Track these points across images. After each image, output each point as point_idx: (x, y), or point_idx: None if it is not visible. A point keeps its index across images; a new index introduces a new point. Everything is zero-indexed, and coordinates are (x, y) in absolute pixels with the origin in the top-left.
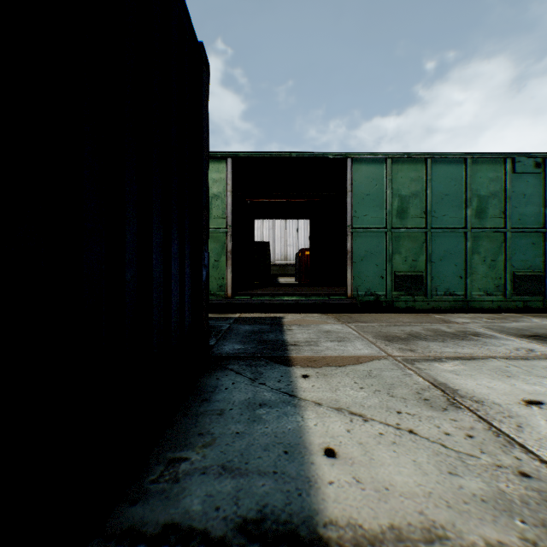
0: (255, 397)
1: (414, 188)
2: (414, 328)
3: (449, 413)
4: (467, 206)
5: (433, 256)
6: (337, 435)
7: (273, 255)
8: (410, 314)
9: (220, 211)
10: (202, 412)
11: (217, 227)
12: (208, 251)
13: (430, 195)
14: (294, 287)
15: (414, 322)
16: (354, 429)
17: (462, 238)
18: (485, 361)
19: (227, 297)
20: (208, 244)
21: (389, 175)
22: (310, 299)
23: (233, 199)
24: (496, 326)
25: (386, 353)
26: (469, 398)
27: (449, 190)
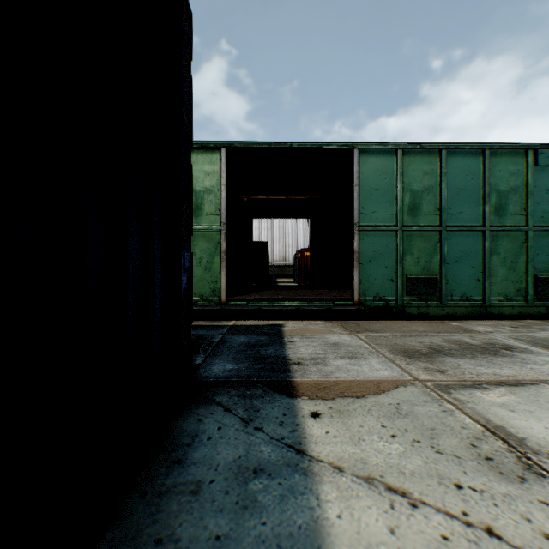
0: (247, 455)
1: (428, 182)
2: (434, 339)
3: (531, 486)
4: (485, 202)
5: (448, 257)
6: (376, 542)
7: (272, 256)
8: (423, 320)
9: (214, 207)
10: (169, 487)
11: (210, 225)
12: (190, 251)
13: (445, 190)
14: (294, 290)
15: (431, 331)
16: (400, 526)
17: (480, 238)
18: (537, 387)
19: (221, 303)
20: (190, 241)
21: (400, 168)
22: (313, 305)
23: (229, 196)
24: (524, 337)
25: (411, 375)
26: (547, 455)
27: (466, 184)
